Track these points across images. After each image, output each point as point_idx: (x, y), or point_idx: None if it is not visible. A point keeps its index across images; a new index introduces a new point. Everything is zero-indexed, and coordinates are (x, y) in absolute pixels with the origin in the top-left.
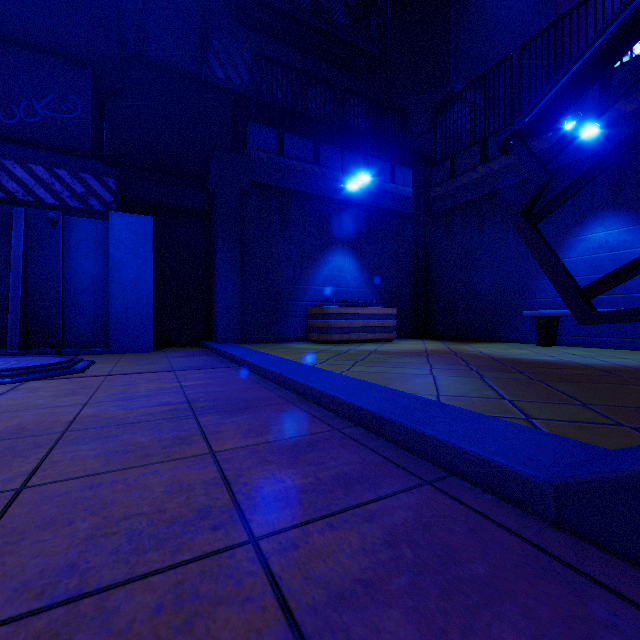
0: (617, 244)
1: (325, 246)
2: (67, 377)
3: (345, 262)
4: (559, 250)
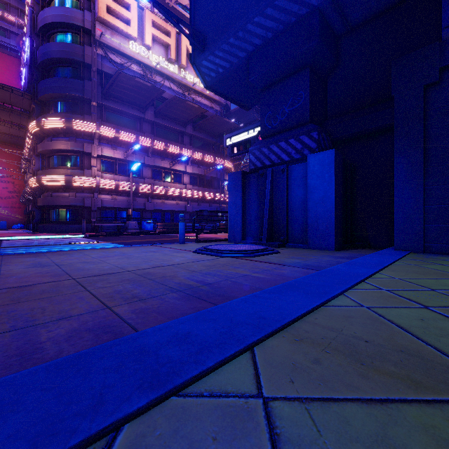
0: None
1: None
2: (241, 258)
3: None
4: None
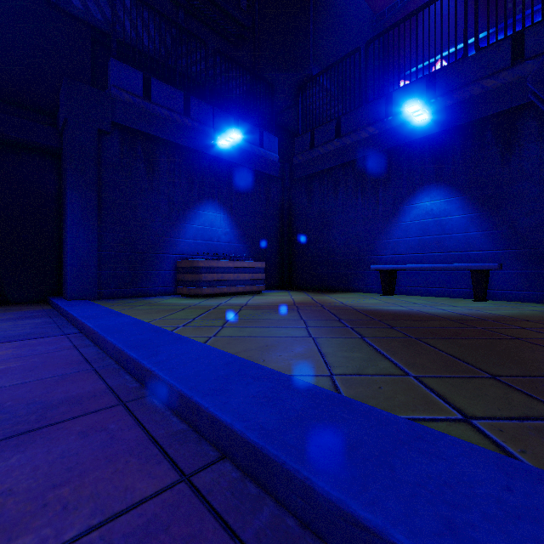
0: (439, 212)
1: (196, 199)
2: None
3: (216, 217)
4: (397, 215)
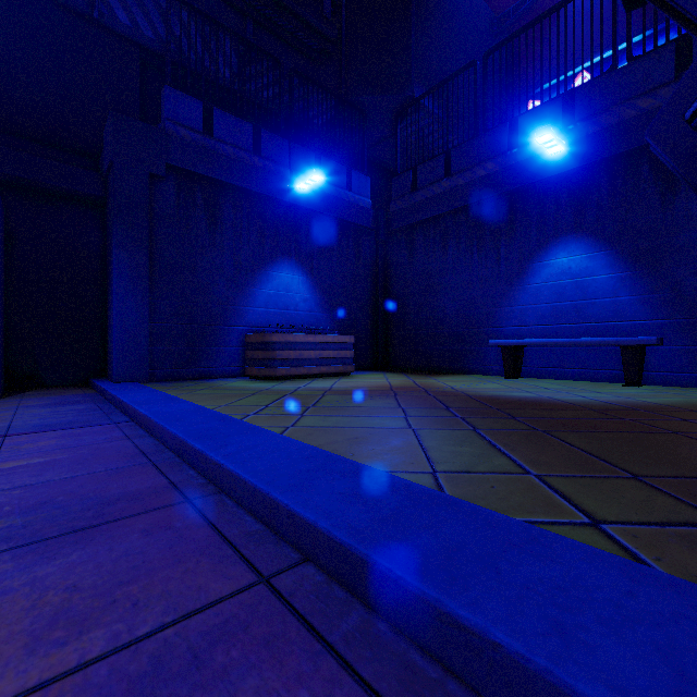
0: (579, 271)
1: (268, 258)
2: None
3: (293, 279)
4: (524, 275)
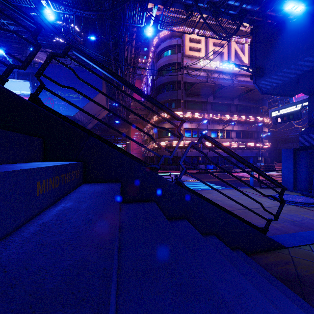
0: None
1: None
2: (302, 207)
3: None
4: None
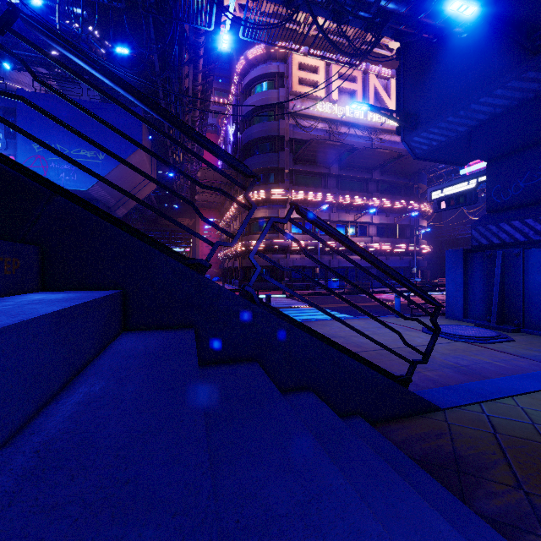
0: None
1: None
2: (474, 344)
3: None
4: None
